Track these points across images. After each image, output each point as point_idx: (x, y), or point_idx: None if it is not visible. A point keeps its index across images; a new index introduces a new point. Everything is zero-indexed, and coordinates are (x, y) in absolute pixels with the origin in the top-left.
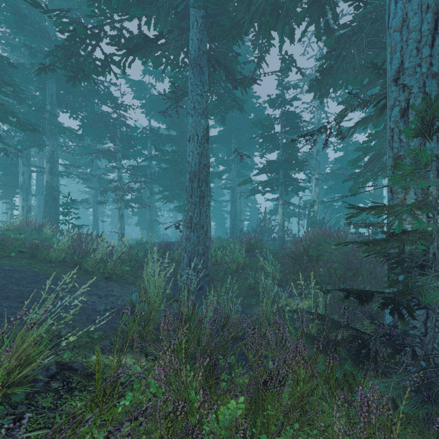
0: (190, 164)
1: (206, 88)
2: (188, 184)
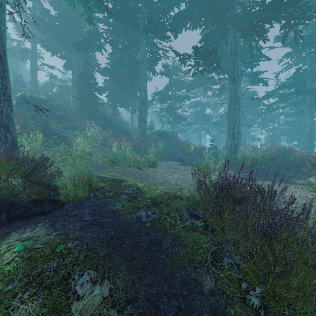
0: (306, 132)
1: (312, 111)
2: (306, 138)
